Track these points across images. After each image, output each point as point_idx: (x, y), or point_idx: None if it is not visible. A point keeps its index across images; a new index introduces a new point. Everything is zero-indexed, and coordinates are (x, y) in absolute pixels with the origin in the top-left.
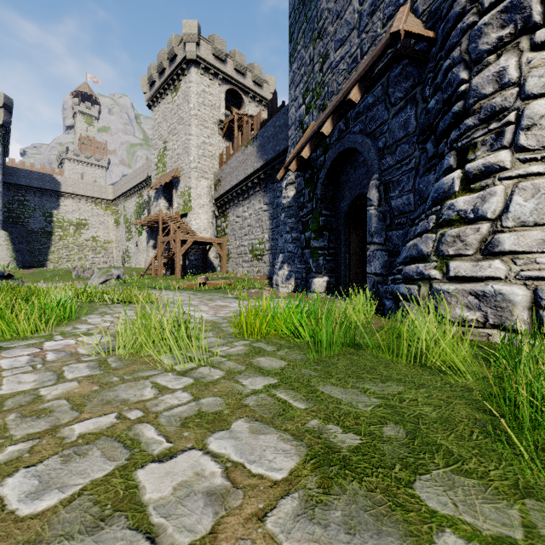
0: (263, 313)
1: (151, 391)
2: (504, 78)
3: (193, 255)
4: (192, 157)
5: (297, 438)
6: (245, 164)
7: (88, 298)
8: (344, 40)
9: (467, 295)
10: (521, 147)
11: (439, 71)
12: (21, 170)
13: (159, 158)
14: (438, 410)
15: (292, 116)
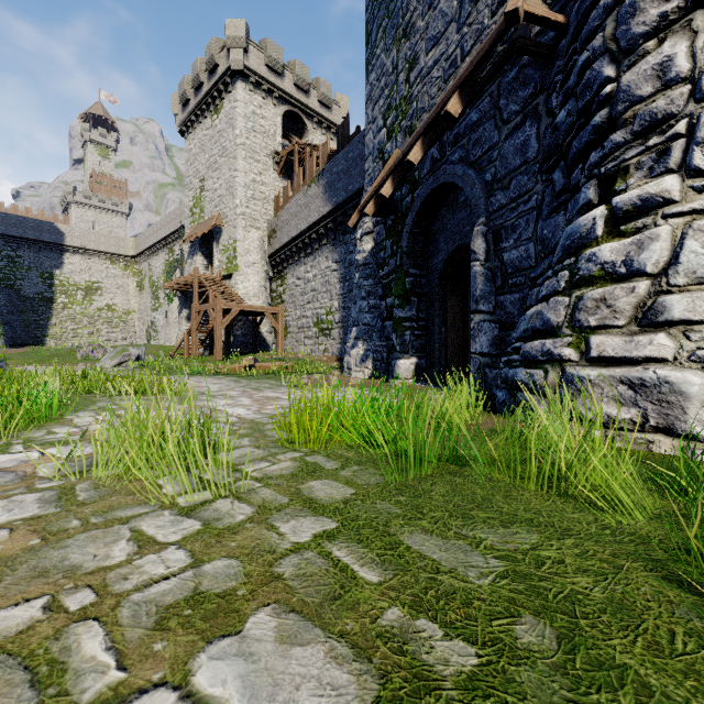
0: (323, 411)
1: (125, 547)
2: (670, 72)
3: (240, 330)
4: (238, 200)
5: (362, 653)
6: (308, 209)
7: (86, 387)
8: (438, 37)
9: (616, 383)
10: (696, 170)
11: (572, 71)
12: (11, 216)
13: (195, 202)
14: (602, 582)
15: (369, 143)
